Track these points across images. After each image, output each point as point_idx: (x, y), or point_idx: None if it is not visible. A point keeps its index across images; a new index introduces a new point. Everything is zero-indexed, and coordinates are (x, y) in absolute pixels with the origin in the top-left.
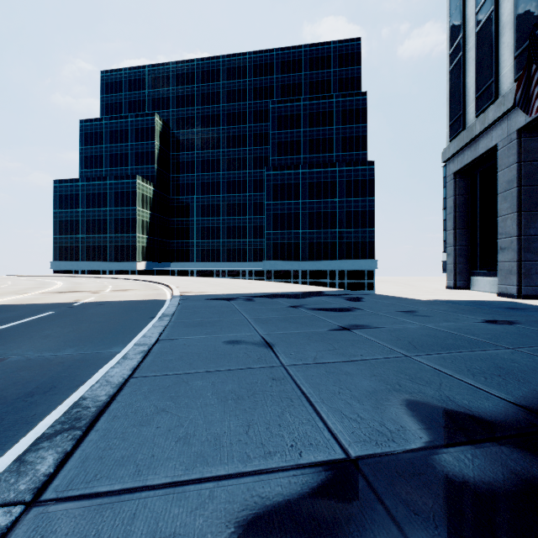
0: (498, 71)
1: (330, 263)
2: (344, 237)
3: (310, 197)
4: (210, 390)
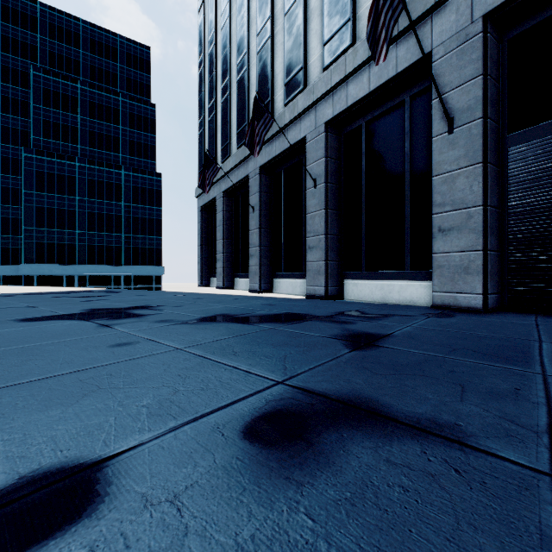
0: (217, 153)
1: (115, 268)
2: (131, 242)
3: (90, 195)
4: (1, 314)
